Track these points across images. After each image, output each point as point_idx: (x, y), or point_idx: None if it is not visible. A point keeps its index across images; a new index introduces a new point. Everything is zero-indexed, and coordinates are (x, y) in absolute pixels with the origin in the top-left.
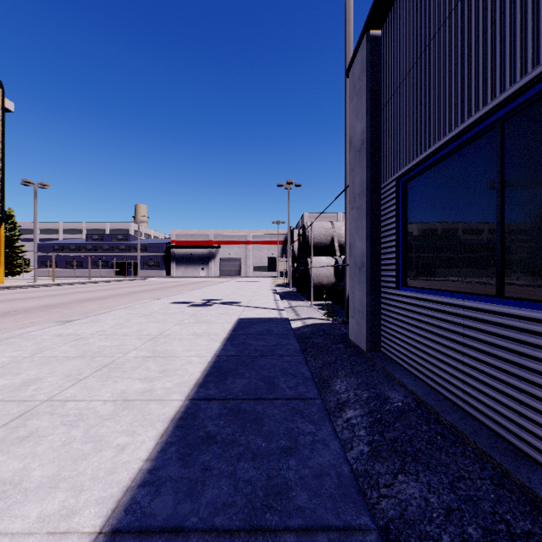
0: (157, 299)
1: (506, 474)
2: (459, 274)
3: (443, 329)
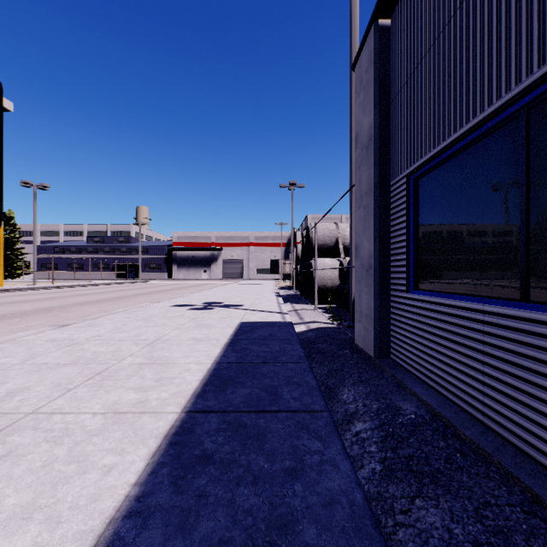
0: (158, 302)
1: (538, 500)
2: (477, 276)
3: (459, 336)
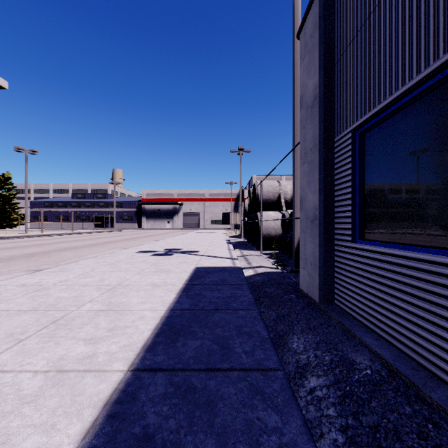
0: (126, 248)
1: None
2: (435, 227)
3: (416, 288)
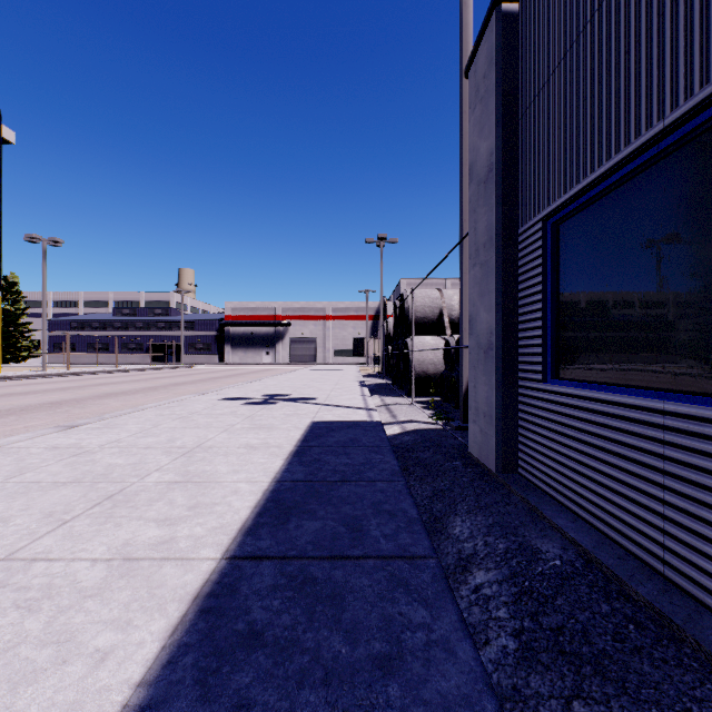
0: (203, 394)
1: None
2: (651, 360)
3: (625, 446)
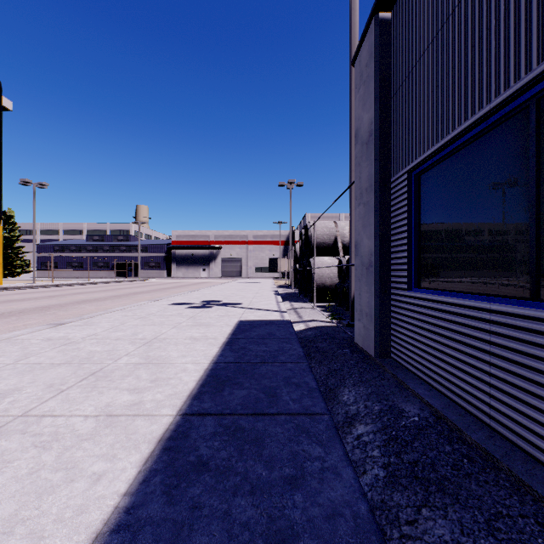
0: (156, 300)
1: None
2: (483, 274)
3: (464, 335)
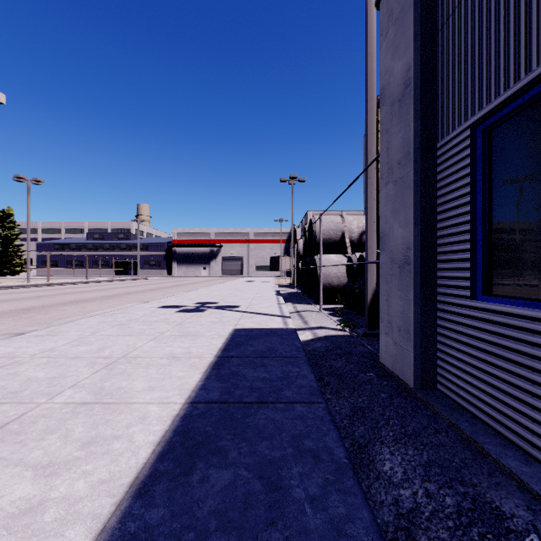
0: (146, 302)
1: None
2: None
3: None
